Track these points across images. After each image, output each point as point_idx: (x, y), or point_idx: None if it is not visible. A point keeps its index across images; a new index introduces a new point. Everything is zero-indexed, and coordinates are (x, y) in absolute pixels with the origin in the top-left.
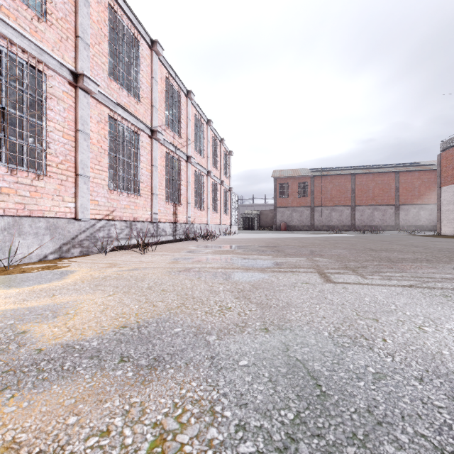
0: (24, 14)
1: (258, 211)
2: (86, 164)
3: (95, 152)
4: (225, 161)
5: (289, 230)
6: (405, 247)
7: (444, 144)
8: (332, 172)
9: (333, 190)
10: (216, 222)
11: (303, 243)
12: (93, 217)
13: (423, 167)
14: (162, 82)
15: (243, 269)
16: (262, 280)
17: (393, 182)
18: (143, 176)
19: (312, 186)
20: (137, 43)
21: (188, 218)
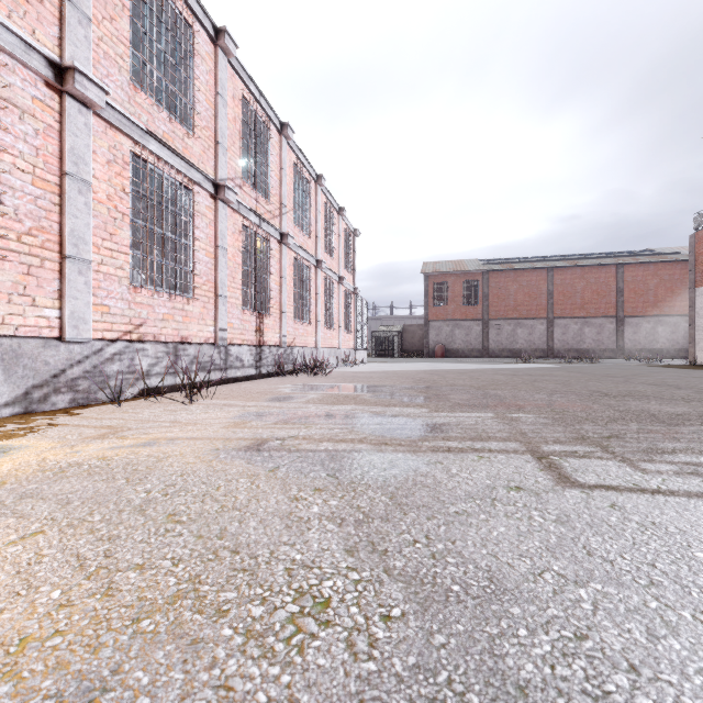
0: None
1: (400, 327)
2: (82, 238)
3: (103, 216)
4: (346, 245)
5: (449, 356)
6: (660, 390)
7: (701, 218)
8: (517, 265)
9: (519, 293)
10: (330, 344)
11: (478, 381)
12: (100, 336)
13: (661, 257)
14: (236, 104)
15: (373, 444)
16: (415, 478)
17: (614, 281)
18: (200, 265)
19: (485, 287)
20: (189, 30)
21: (282, 337)
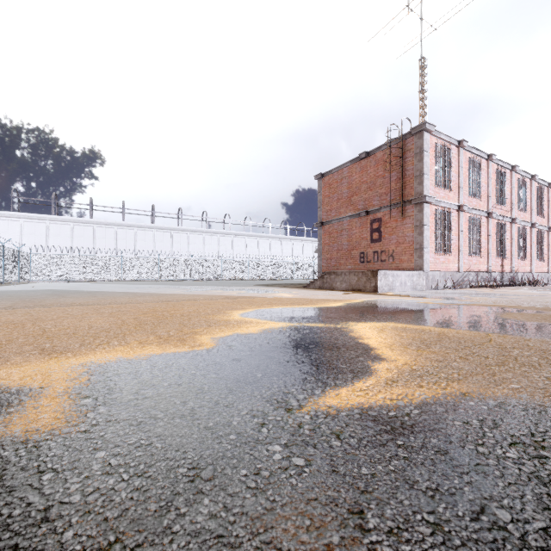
0: (446, 194)
1: None
2: (461, 245)
3: (463, 238)
4: None
5: None
6: None
7: None
8: None
9: None
10: (541, 270)
11: None
12: (463, 270)
13: None
14: (493, 175)
15: None
16: None
17: None
18: (483, 244)
19: None
20: (479, 164)
21: (512, 268)
